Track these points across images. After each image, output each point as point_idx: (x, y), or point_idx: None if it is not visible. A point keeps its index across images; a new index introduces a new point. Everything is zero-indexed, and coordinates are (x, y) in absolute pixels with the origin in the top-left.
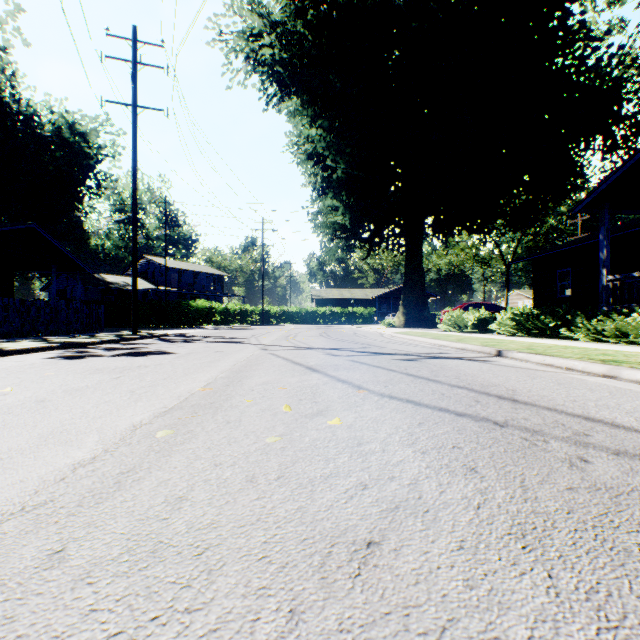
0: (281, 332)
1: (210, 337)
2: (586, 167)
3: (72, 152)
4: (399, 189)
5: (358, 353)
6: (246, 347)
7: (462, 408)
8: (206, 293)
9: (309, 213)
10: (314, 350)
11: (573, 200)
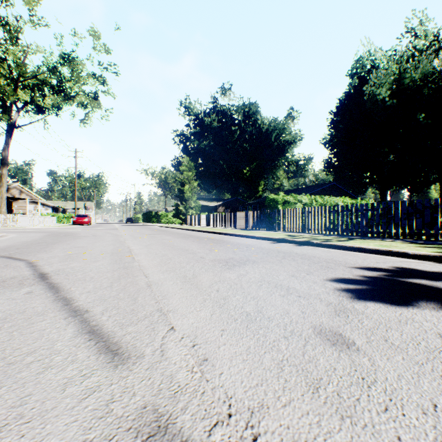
0: None
1: None
2: None
3: None
4: None
5: None
6: None
7: None
8: None
9: None
10: None
11: None
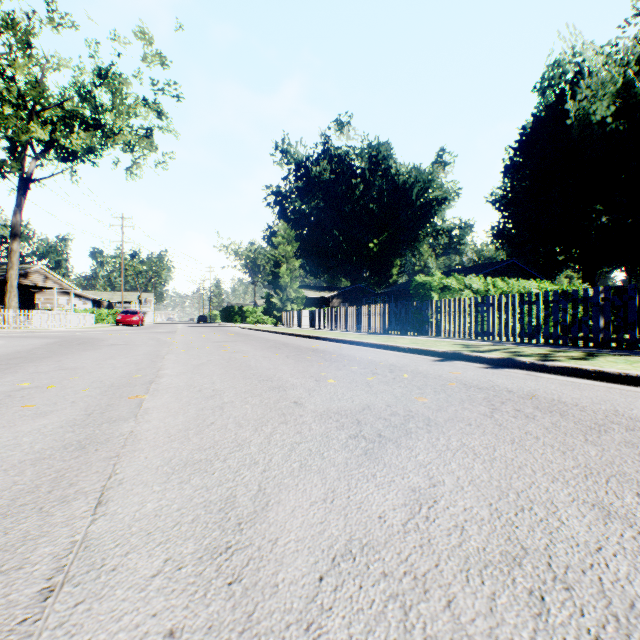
0: None
1: None
2: None
3: None
4: None
5: None
6: None
7: None
8: None
9: None
10: None
11: None
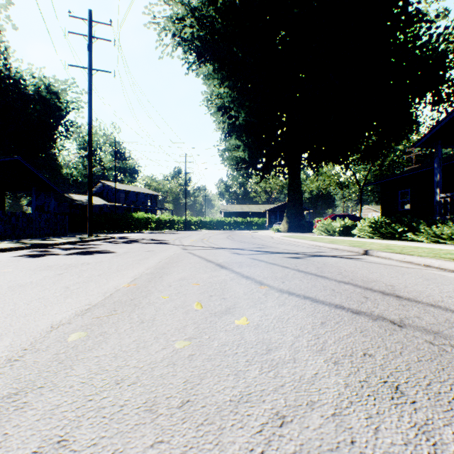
0: (198, 236)
1: (145, 239)
2: (419, 116)
3: (48, 106)
4: (284, 132)
5: (256, 252)
6: (171, 247)
7: (355, 305)
8: (145, 207)
9: (219, 150)
10: (222, 250)
11: (408, 141)
